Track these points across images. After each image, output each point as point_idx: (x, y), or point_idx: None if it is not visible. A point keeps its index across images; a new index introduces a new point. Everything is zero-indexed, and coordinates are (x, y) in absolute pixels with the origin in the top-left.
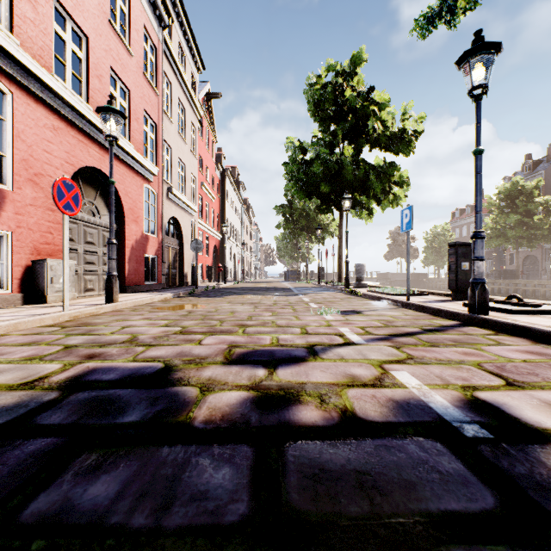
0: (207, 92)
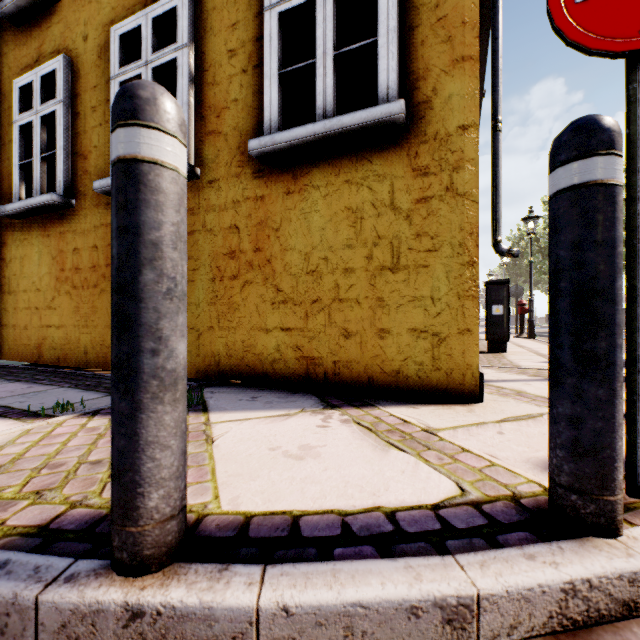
0: None
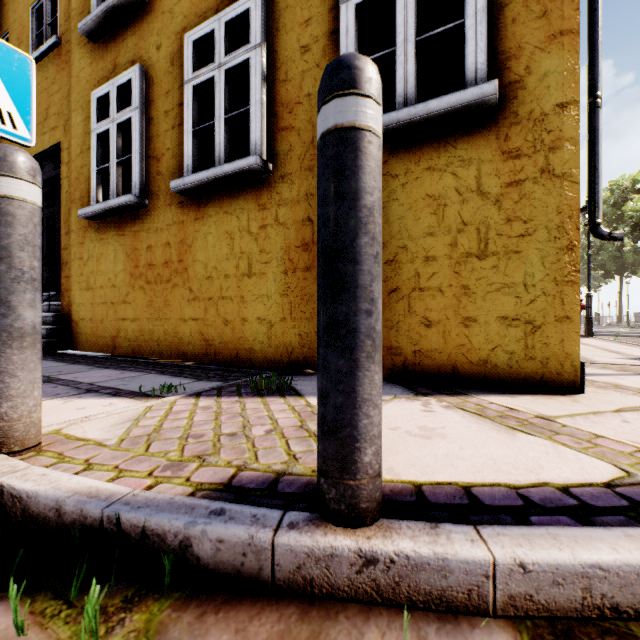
0: None
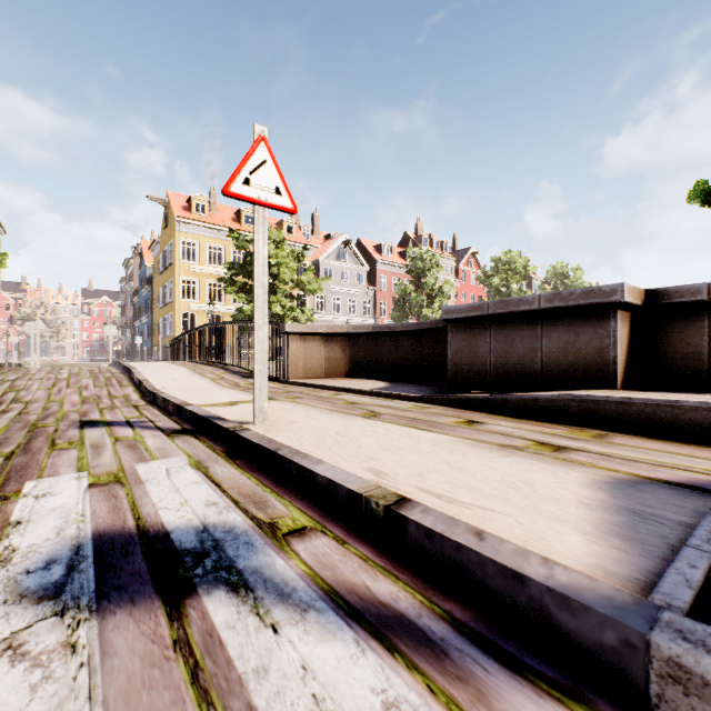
0: (471, 253)
